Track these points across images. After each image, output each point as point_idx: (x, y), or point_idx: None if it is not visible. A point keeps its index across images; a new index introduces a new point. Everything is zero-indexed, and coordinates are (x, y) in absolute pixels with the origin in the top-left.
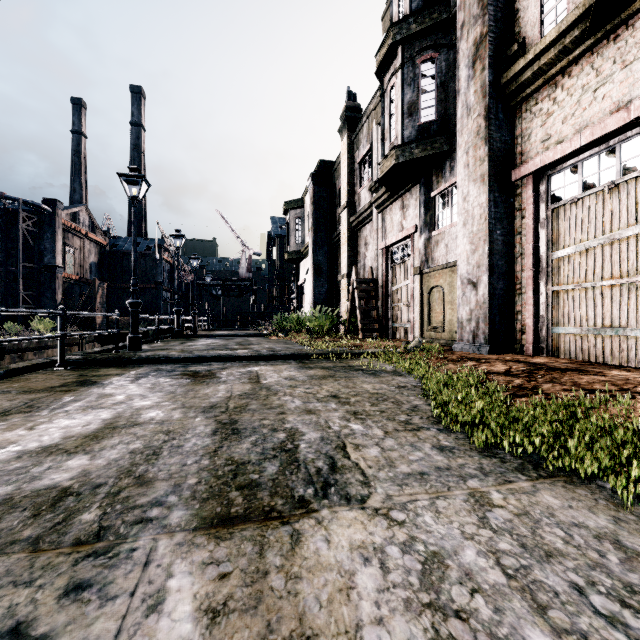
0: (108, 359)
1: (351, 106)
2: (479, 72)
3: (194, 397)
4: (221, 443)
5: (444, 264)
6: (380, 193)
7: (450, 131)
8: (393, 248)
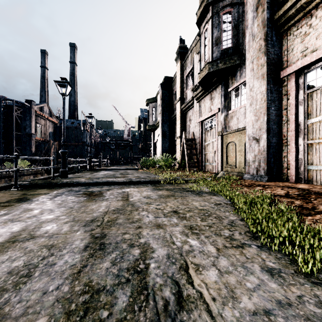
0: (43, 183)
1: (182, 46)
2: (260, 13)
3: (83, 212)
4: (87, 261)
5: (236, 129)
6: (198, 91)
7: (240, 52)
8: (205, 121)
